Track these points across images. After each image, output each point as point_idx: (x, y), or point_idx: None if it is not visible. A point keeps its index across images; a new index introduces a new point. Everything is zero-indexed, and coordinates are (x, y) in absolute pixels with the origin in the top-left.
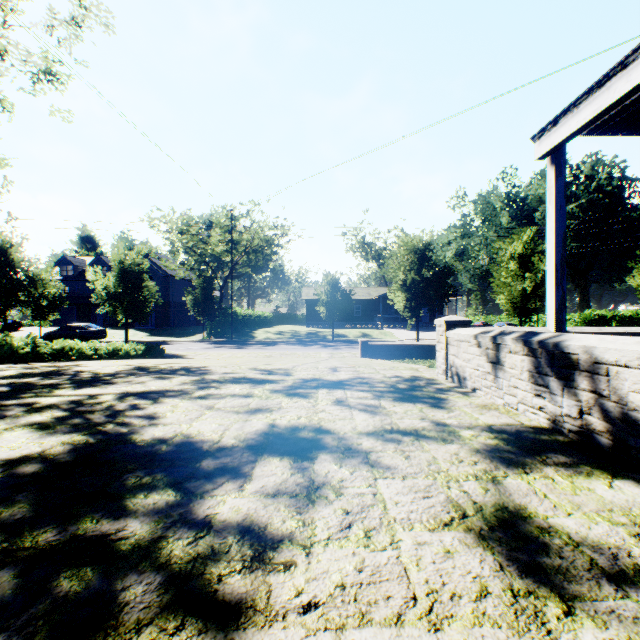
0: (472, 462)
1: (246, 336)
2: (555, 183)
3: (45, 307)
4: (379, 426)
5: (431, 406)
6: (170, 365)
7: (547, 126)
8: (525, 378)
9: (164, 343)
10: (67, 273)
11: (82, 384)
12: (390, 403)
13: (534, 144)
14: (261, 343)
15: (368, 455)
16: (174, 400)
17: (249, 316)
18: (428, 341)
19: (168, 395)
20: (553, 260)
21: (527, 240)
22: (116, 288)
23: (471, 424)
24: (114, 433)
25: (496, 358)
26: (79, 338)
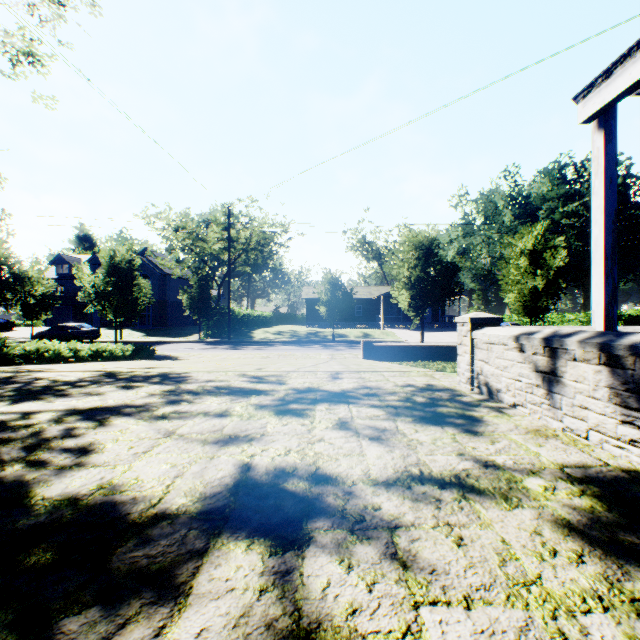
0: (574, 555)
1: (244, 336)
2: (604, 151)
3: (37, 306)
4: (402, 469)
5: (466, 431)
6: (147, 370)
7: (597, 79)
8: (603, 396)
9: (159, 343)
10: (63, 272)
11: (25, 396)
12: (410, 426)
13: (577, 105)
14: (259, 343)
15: (394, 536)
16: (127, 421)
17: (248, 316)
18: (432, 341)
19: (123, 413)
20: (602, 245)
21: (538, 235)
22: (105, 286)
23: (534, 465)
24: (8, 483)
25: (550, 367)
26: (71, 338)
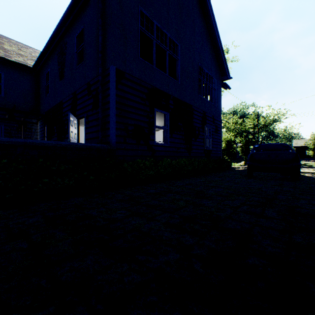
0: None
1: None
2: None
3: None
4: None
5: None
6: None
7: None
8: None
9: None
10: None
11: None
12: None
13: None
14: None
15: None
16: None
17: None
18: None
19: None
20: None
21: None
22: (225, 147)
23: None
24: None
25: None
26: None
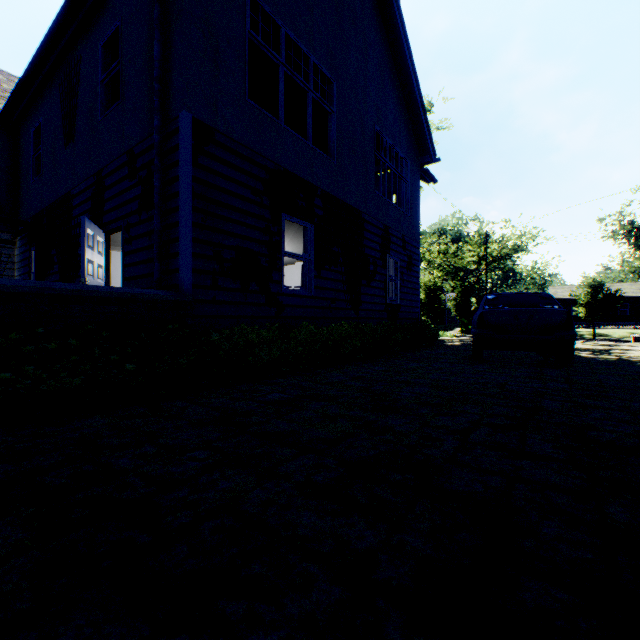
0: None
1: None
2: None
3: None
4: None
5: None
6: None
7: None
8: None
9: None
10: None
11: None
12: None
13: None
14: None
15: None
16: None
17: None
18: None
19: None
20: None
21: None
22: (425, 300)
23: None
24: None
25: None
26: None
